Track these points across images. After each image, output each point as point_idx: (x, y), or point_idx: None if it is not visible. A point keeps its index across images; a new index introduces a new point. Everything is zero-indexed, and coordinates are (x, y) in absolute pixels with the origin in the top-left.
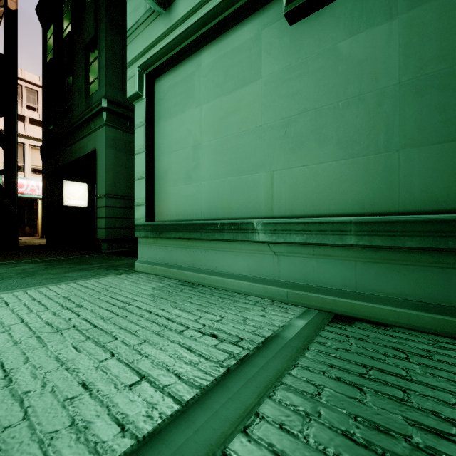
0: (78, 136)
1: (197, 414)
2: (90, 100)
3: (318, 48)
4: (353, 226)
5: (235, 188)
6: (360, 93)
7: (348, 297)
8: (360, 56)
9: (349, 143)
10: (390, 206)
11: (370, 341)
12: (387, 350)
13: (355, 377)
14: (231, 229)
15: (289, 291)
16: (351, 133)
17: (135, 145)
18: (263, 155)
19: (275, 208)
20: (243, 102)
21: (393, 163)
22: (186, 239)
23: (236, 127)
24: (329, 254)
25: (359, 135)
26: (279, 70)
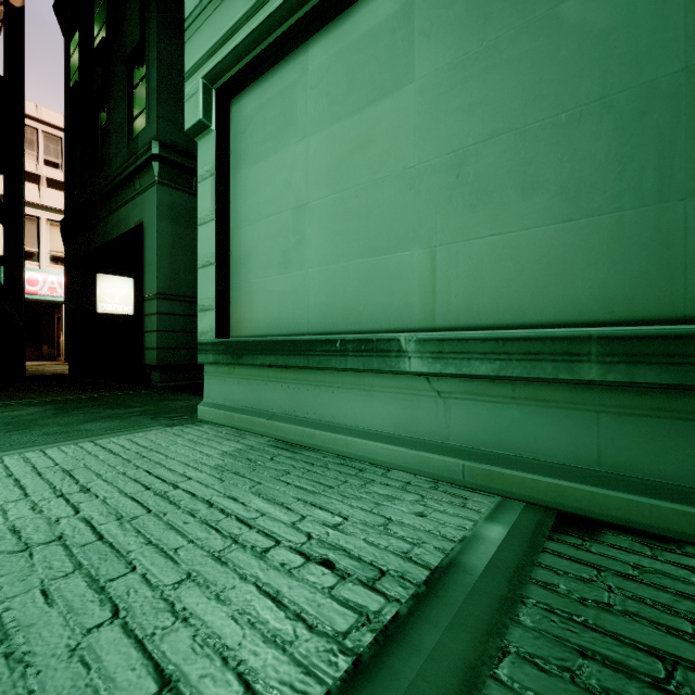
0: (115, 202)
1: None
2: (134, 144)
3: (521, 18)
4: (594, 345)
5: (367, 278)
6: (605, 94)
7: (584, 480)
8: (604, 24)
9: (582, 189)
10: (667, 307)
11: (646, 581)
12: (690, 606)
13: (649, 693)
14: (359, 351)
15: (467, 464)
16: (586, 171)
17: (199, 210)
18: (416, 219)
19: (439, 313)
20: (380, 127)
21: (674, 224)
22: (282, 368)
23: (369, 172)
24: (544, 398)
25: (602, 174)
26: (447, 65)
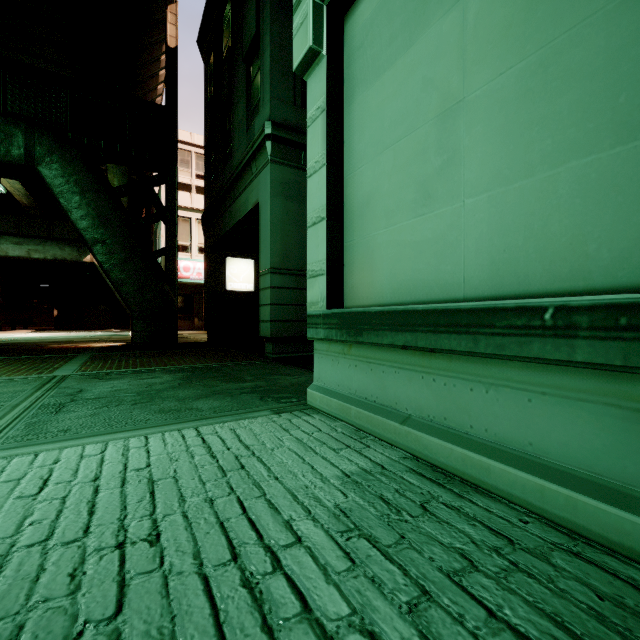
0: (237, 190)
1: None
2: (251, 132)
3: None
4: None
5: (607, 188)
6: None
7: None
8: None
9: None
10: None
11: None
12: None
13: None
14: (611, 328)
15: None
16: None
17: (308, 159)
18: None
19: None
20: None
21: None
22: (424, 351)
23: None
24: None
25: None
26: None
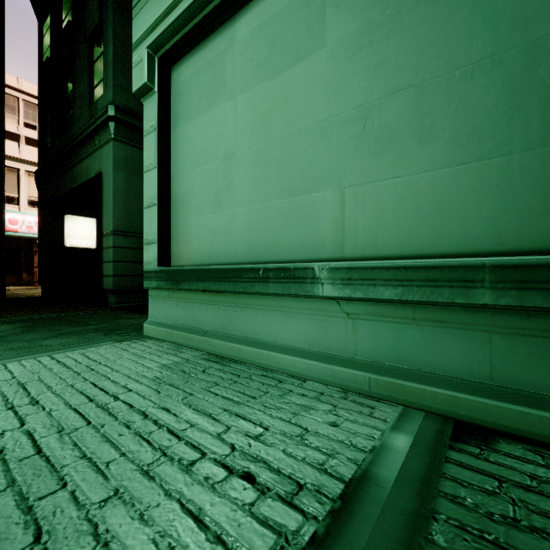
0: (79, 156)
1: None
2: (94, 107)
3: None
4: (487, 272)
5: (285, 216)
6: (495, 52)
7: (478, 393)
8: None
9: (474, 136)
10: None
11: (546, 493)
12: None
13: None
14: (279, 278)
15: (373, 376)
16: (478, 120)
17: (144, 159)
18: (328, 164)
19: (347, 245)
20: (297, 87)
21: None
22: (213, 292)
23: (287, 125)
24: (442, 319)
25: (492, 122)
26: (354, 31)
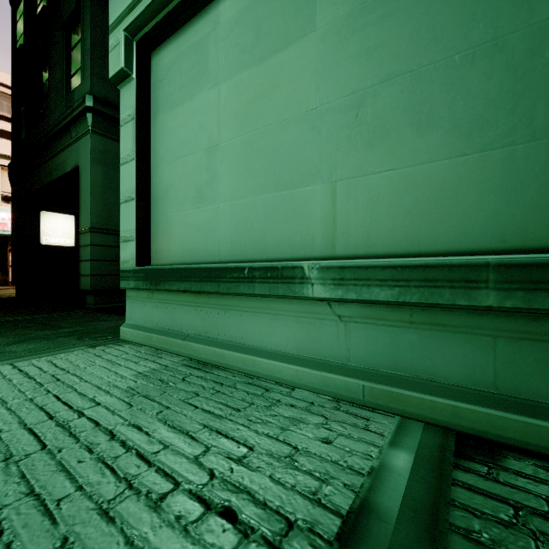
0: (55, 148)
1: None
2: (70, 98)
3: None
4: (491, 272)
5: (272, 211)
6: (497, 35)
7: (482, 403)
8: None
9: (475, 126)
10: None
11: None
12: None
13: None
14: (266, 278)
15: (367, 384)
16: (479, 108)
17: (122, 151)
18: (318, 156)
19: (339, 242)
20: (285, 73)
21: None
22: (195, 293)
23: (275, 114)
24: (441, 323)
25: (494, 110)
26: (346, 14)
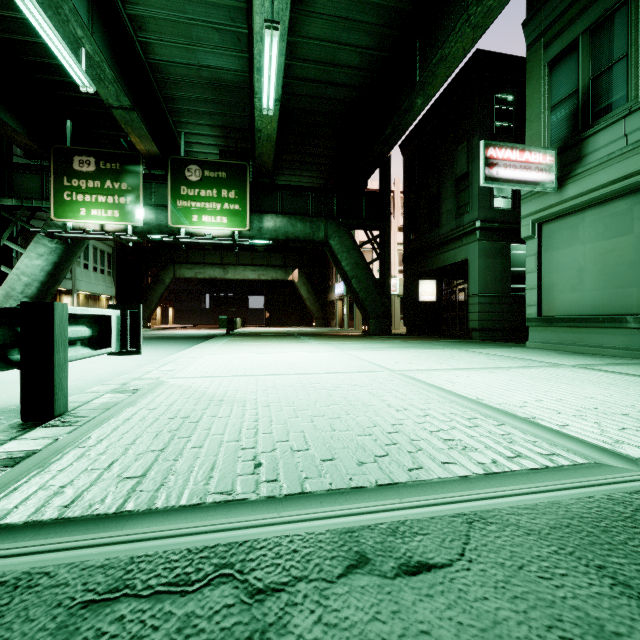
0: (447, 248)
1: (599, 364)
2: (460, 220)
3: None
4: None
5: (613, 296)
6: None
7: None
8: None
9: None
10: None
11: None
12: None
13: None
14: (609, 321)
15: None
16: None
17: (527, 267)
18: (634, 278)
19: None
20: (619, 246)
21: None
22: (573, 327)
23: (614, 260)
24: None
25: None
26: None
